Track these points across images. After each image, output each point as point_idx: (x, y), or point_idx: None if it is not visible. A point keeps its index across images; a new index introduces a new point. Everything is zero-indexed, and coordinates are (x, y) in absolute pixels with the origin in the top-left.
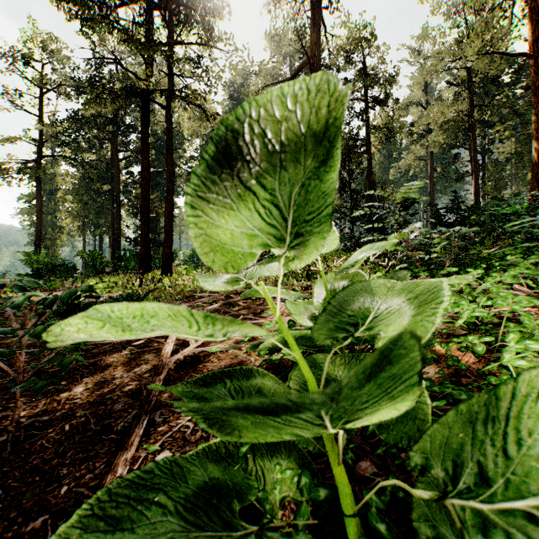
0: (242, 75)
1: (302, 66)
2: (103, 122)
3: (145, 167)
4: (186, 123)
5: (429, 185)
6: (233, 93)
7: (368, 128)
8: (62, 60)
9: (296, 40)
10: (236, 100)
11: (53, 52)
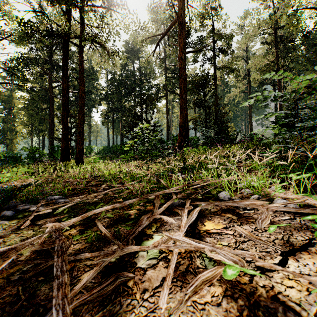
0: (134, 37)
1: (173, 24)
2: (43, 63)
3: (65, 88)
4: (95, 60)
5: (249, 107)
6: (129, 48)
7: (214, 69)
8: (12, 18)
9: (169, 8)
10: (130, 52)
11: (6, 14)
